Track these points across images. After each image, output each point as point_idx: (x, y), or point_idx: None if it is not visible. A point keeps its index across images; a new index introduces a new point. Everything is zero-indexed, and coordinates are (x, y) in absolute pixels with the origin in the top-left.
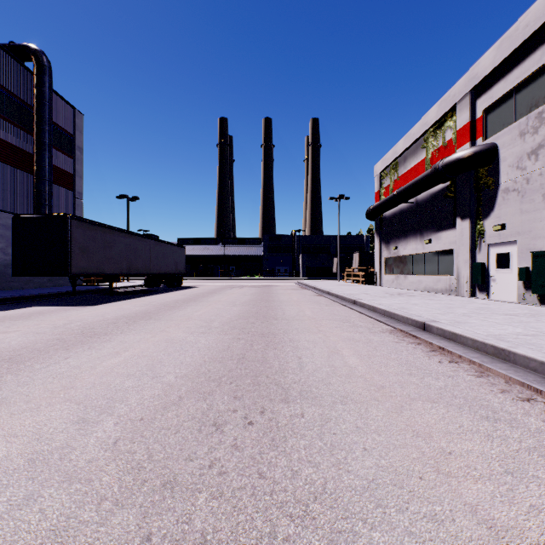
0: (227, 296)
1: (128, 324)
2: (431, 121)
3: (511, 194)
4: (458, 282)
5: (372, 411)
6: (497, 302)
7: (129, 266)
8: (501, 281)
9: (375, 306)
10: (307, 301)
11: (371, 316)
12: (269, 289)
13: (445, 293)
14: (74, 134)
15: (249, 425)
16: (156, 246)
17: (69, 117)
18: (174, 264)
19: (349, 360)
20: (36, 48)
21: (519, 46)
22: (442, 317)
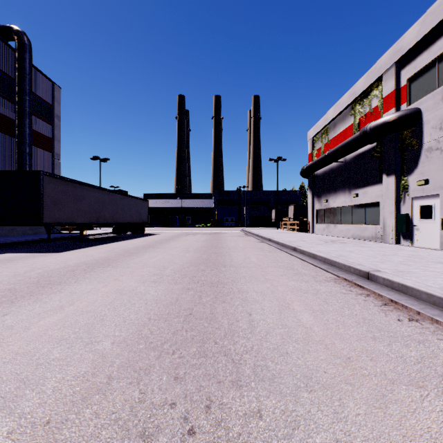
0: (182, 243)
1: (85, 271)
2: (358, 91)
3: (434, 153)
4: (384, 230)
5: (349, 406)
6: (424, 249)
7: (98, 216)
8: (425, 230)
9: (315, 253)
10: (252, 247)
11: (313, 263)
12: (218, 236)
13: (372, 240)
14: (53, 105)
15: (190, 436)
16: (122, 199)
17: (48, 89)
18: (138, 215)
19: (302, 317)
20: (17, 29)
21: (442, 19)
22: (382, 265)
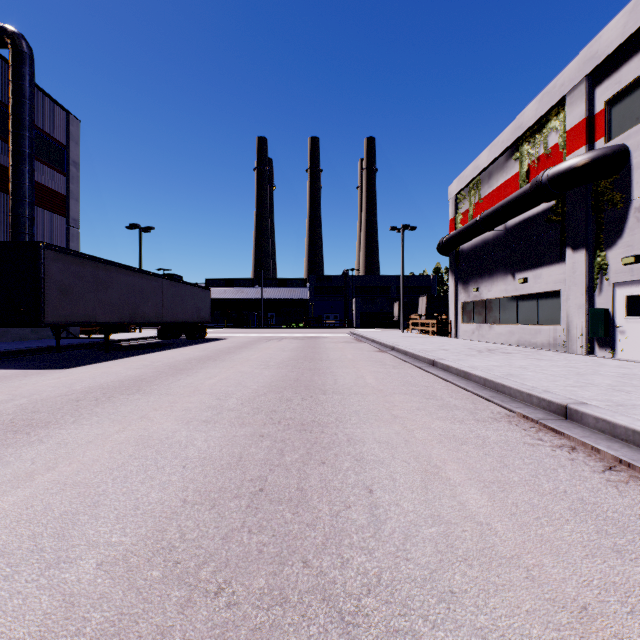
0: (260, 353)
1: (97, 401)
2: (527, 122)
3: None
4: (568, 334)
5: None
6: (637, 364)
7: (133, 312)
8: (635, 333)
9: (467, 371)
10: (367, 359)
11: (466, 387)
12: (315, 343)
13: (548, 348)
14: (68, 146)
15: None
16: (170, 287)
17: (61, 123)
18: (195, 310)
19: (468, 499)
20: (12, 30)
21: None
22: (585, 393)
